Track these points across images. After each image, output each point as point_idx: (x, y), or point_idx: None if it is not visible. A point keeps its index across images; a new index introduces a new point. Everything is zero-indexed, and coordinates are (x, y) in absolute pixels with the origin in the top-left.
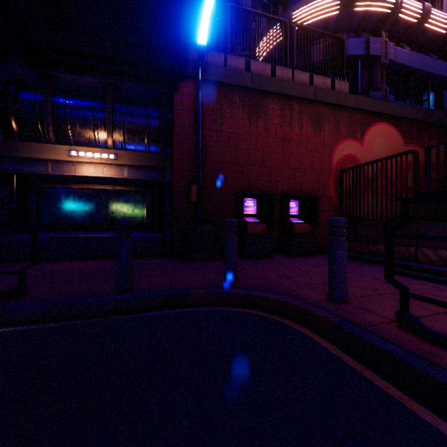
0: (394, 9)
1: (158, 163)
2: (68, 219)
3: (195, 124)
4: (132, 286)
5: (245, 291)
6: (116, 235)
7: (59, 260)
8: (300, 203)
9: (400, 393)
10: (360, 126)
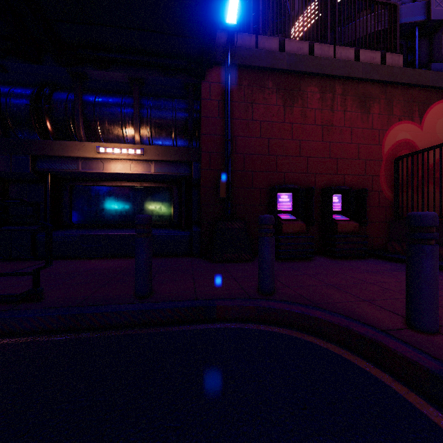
0: None
1: (185, 157)
2: (98, 217)
3: (224, 114)
4: (152, 292)
5: (286, 306)
6: None
7: (89, 258)
8: (344, 198)
9: None
10: (418, 106)
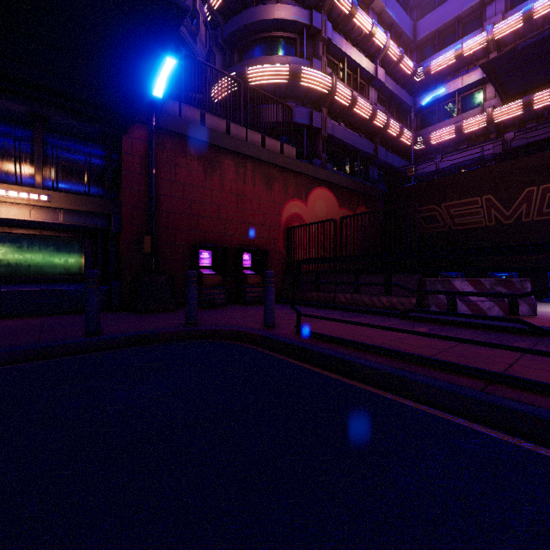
0: (331, 92)
1: (104, 209)
2: None
3: (147, 171)
4: (100, 332)
5: (205, 327)
6: (48, 289)
7: None
8: (253, 256)
9: (286, 357)
10: (304, 189)
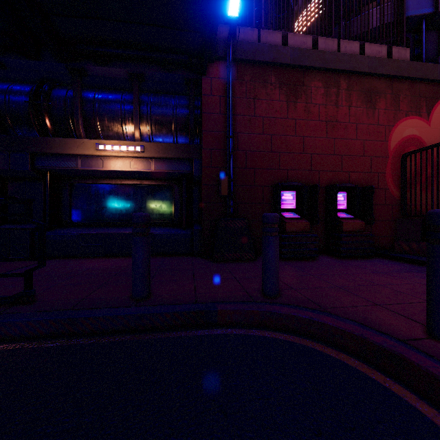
0: None
1: (186, 154)
2: (98, 215)
3: (225, 110)
4: (150, 294)
5: (292, 311)
6: None
7: (88, 257)
8: (349, 195)
9: None
10: (425, 101)
